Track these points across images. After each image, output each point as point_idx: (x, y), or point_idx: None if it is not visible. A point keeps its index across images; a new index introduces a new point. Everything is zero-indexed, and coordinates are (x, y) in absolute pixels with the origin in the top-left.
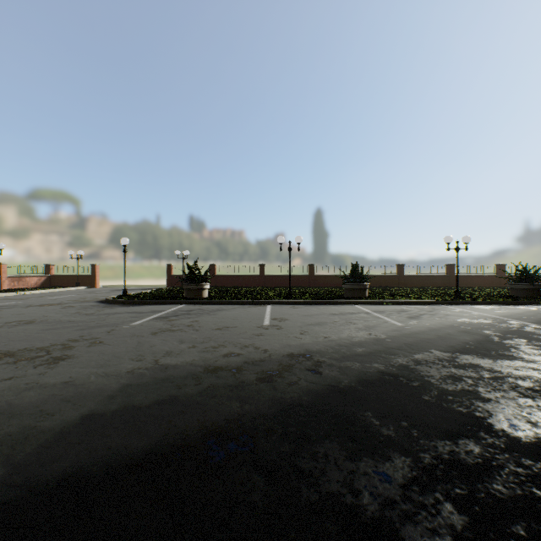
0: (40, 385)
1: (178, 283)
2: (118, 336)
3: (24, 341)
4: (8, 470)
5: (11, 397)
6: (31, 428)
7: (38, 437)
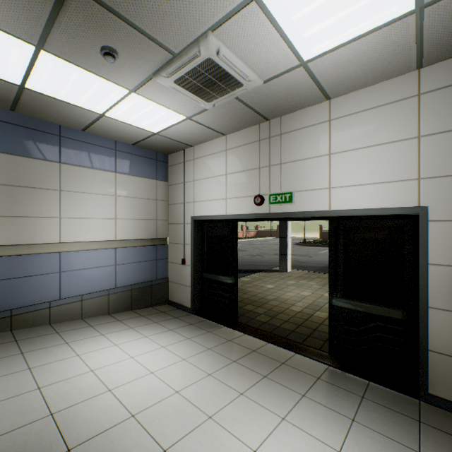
0: (314, 259)
1: (326, 237)
2: (320, 254)
3: (293, 253)
4: (325, 265)
5: (311, 260)
6: (322, 263)
7: (325, 264)
